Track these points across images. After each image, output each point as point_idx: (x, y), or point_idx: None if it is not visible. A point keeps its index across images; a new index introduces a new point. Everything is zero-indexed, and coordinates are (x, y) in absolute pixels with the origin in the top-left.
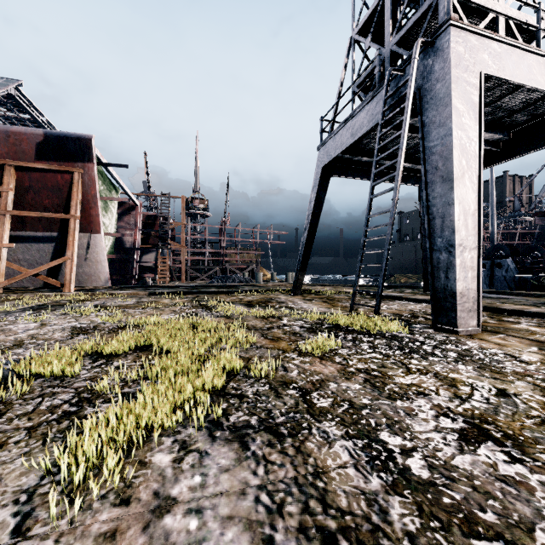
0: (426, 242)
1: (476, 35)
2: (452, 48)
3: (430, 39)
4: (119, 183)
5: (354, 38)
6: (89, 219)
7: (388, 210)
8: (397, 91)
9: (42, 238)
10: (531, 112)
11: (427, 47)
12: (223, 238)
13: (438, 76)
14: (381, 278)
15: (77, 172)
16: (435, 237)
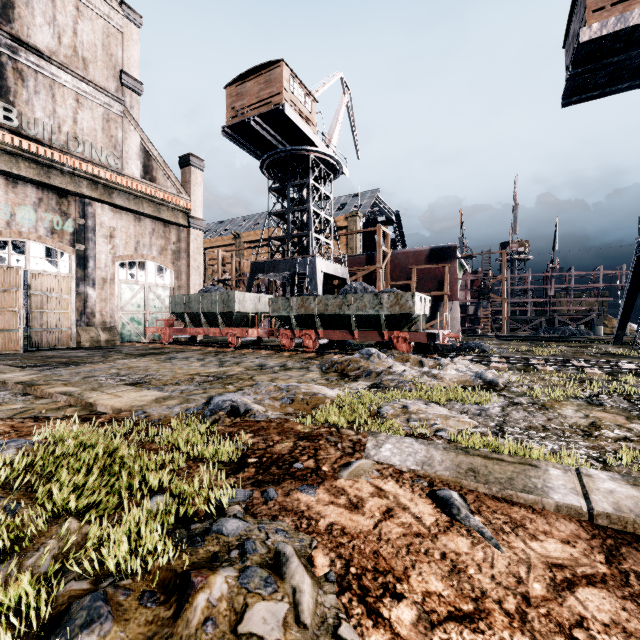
0: None
1: None
2: None
3: None
4: (461, 261)
5: None
6: (452, 293)
7: None
8: None
9: None
10: None
11: None
12: (549, 285)
13: None
14: None
15: (447, 266)
16: None
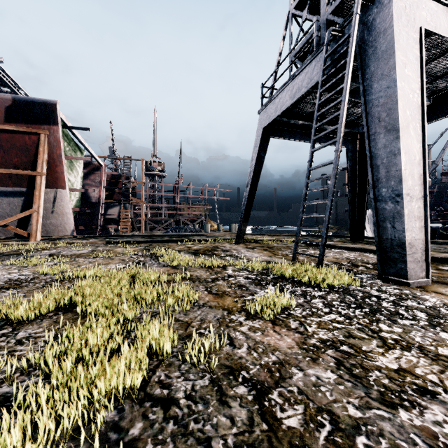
0: (352, 197)
1: None
2: (394, 3)
3: None
4: (84, 146)
5: (292, 13)
6: (55, 176)
7: (331, 162)
8: (335, 51)
9: (12, 192)
10: None
11: (366, 5)
12: (177, 194)
13: (379, 31)
14: (325, 229)
15: (44, 134)
16: (380, 187)
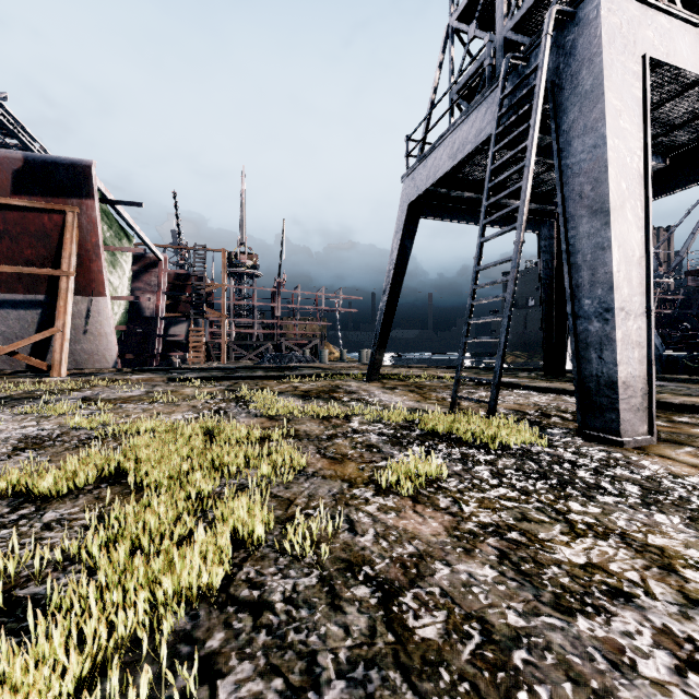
0: (547, 309)
1: (636, 2)
2: (603, 18)
3: (569, 7)
4: (134, 229)
5: (453, 27)
6: (89, 276)
7: (509, 259)
8: (517, 89)
9: (22, 302)
10: (698, 128)
11: (563, 21)
12: (277, 304)
13: (581, 60)
14: (499, 360)
15: (72, 212)
16: (581, 297)
